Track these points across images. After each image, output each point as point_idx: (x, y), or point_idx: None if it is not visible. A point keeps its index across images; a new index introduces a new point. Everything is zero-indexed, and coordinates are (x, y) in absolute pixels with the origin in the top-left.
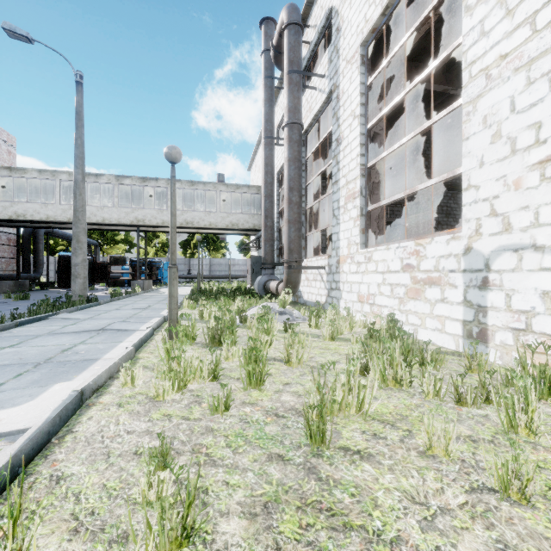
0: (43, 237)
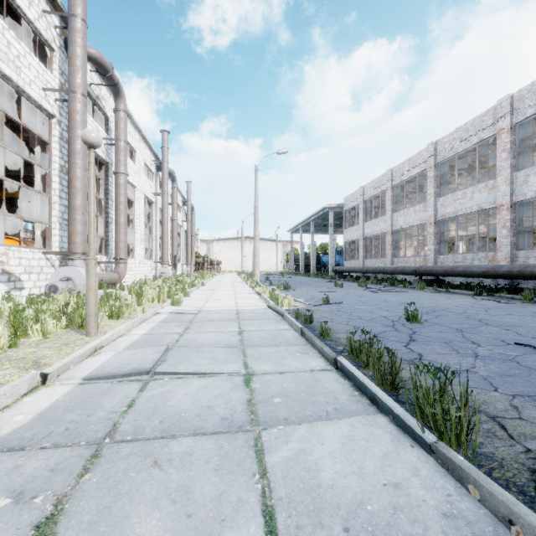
0: None
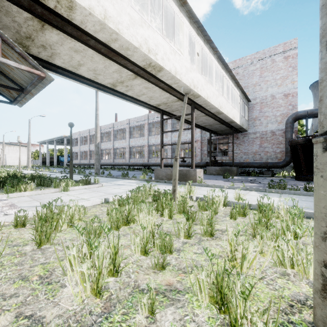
0: (291, 124)
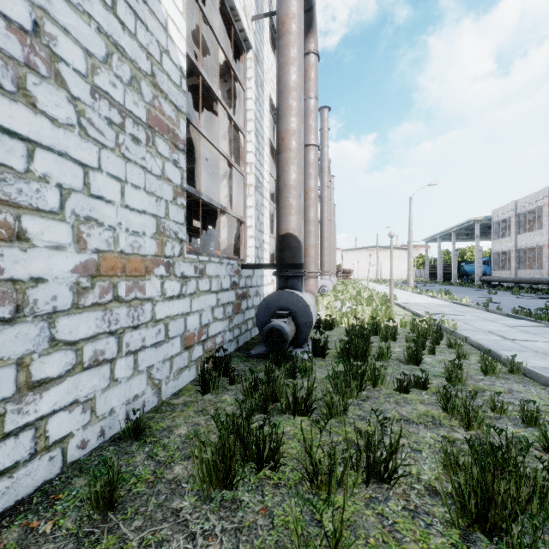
0: None
